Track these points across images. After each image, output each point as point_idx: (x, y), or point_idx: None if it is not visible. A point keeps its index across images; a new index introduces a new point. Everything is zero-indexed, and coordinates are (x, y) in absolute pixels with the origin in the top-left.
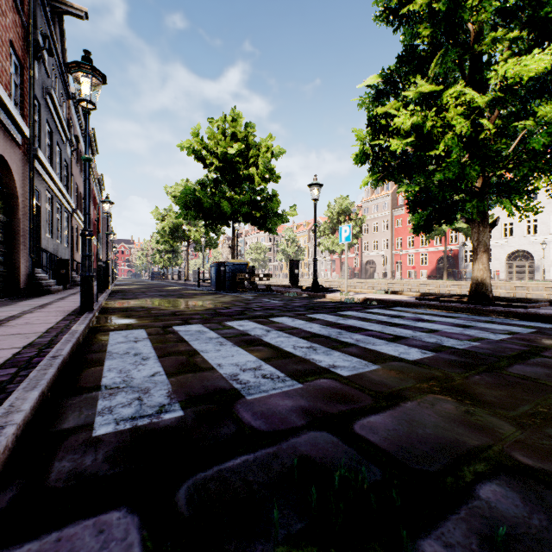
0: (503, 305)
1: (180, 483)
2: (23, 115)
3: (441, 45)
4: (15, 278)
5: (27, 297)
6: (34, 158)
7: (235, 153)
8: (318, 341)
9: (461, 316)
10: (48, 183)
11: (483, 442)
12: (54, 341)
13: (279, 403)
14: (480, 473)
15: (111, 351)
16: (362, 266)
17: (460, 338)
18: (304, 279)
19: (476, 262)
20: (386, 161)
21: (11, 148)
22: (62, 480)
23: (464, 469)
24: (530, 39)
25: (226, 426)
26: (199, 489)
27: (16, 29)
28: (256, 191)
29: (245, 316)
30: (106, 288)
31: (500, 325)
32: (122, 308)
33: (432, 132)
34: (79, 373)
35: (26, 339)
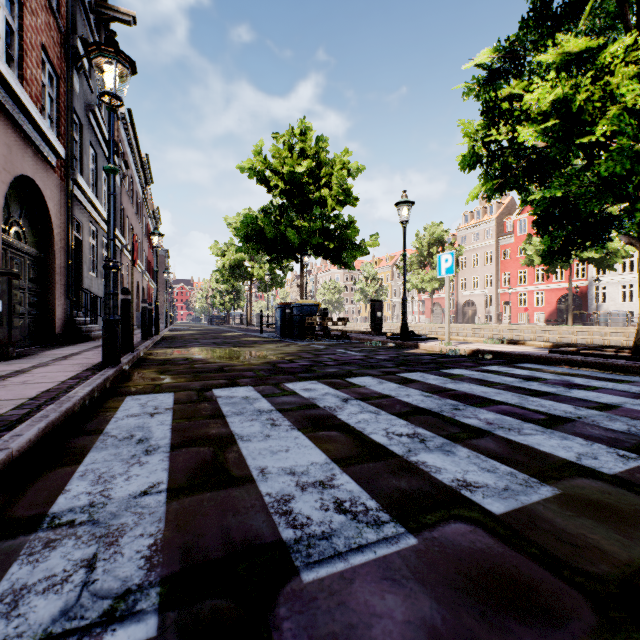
0: None
1: None
2: (60, 133)
3: None
4: (50, 322)
5: (60, 345)
6: (72, 183)
7: (303, 171)
8: (424, 422)
9: (634, 379)
10: (91, 213)
11: None
12: (30, 415)
13: (372, 604)
14: None
15: (109, 432)
16: (459, 308)
17: None
18: (387, 324)
19: None
20: (506, 163)
21: (44, 171)
22: None
23: None
24: None
25: None
26: None
27: (51, 33)
28: (329, 217)
29: (313, 374)
30: (155, 334)
31: None
32: (161, 360)
33: (585, 109)
34: (32, 481)
35: None
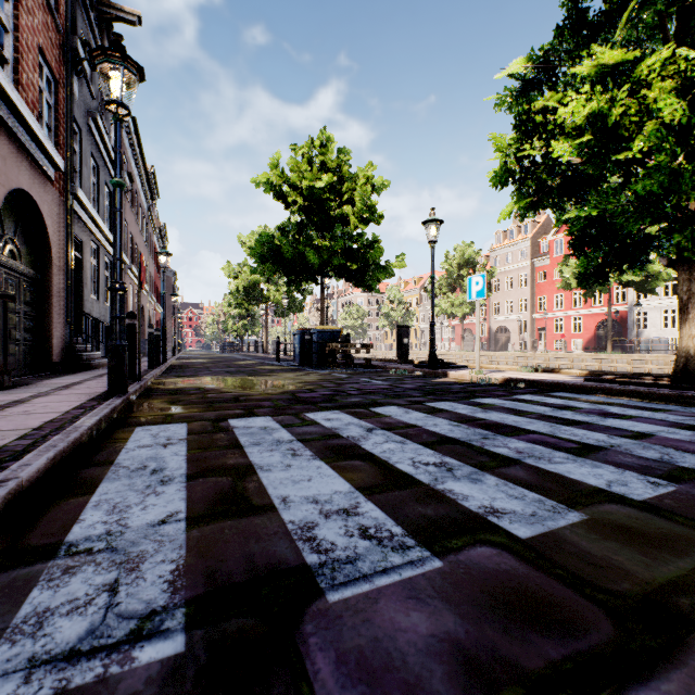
0: None
1: None
2: (58, 143)
3: None
4: (48, 349)
5: (59, 374)
6: (72, 198)
7: (324, 186)
8: (452, 451)
9: (671, 408)
10: (92, 230)
11: None
12: (35, 445)
13: (397, 620)
14: None
15: (120, 463)
16: (491, 335)
17: None
18: (414, 352)
19: (686, 325)
20: (540, 179)
21: (41, 184)
22: None
23: None
24: None
25: None
26: None
27: (48, 34)
28: (352, 236)
29: (335, 403)
30: (162, 362)
31: None
32: (171, 389)
33: (621, 124)
34: (44, 511)
35: None
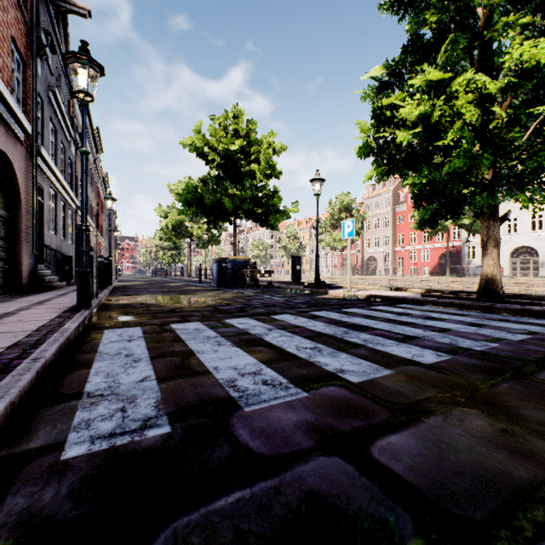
0: (515, 303)
1: (156, 533)
2: (26, 111)
3: (448, 33)
4: (18, 274)
5: (28, 294)
6: (36, 155)
7: (236, 149)
8: (323, 341)
9: (472, 313)
10: (52, 180)
11: (534, 474)
12: (42, 340)
13: (281, 416)
14: (542, 523)
15: (102, 351)
16: (364, 263)
17: (475, 338)
18: (306, 276)
19: (486, 258)
20: (391, 154)
21: (13, 145)
22: (9, 526)
23: (519, 517)
24: (544, 23)
25: (219, 447)
26: (179, 543)
27: (18, 26)
28: (258, 187)
29: (246, 313)
30: (109, 284)
31: (516, 324)
32: (121, 304)
33: (441, 121)
34: (63, 377)
35: (13, 338)
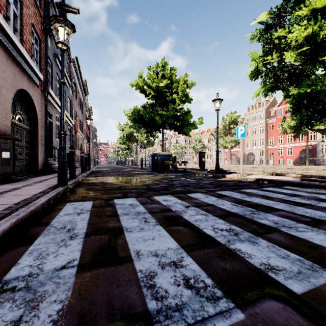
0: None
1: None
2: (41, 68)
3: None
4: (36, 163)
5: (40, 175)
6: (47, 93)
7: (163, 85)
8: (235, 221)
9: None
10: (57, 109)
11: None
12: (10, 213)
13: None
14: None
15: (53, 224)
16: (245, 157)
17: None
18: (207, 165)
19: None
20: (276, 75)
21: (33, 87)
22: None
23: None
24: None
25: None
26: None
27: (36, 18)
28: (177, 109)
29: (168, 191)
30: (88, 169)
31: None
32: (89, 183)
33: (325, 40)
34: (0, 256)
35: None
